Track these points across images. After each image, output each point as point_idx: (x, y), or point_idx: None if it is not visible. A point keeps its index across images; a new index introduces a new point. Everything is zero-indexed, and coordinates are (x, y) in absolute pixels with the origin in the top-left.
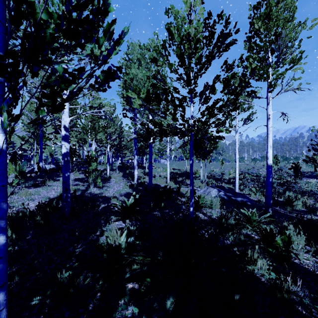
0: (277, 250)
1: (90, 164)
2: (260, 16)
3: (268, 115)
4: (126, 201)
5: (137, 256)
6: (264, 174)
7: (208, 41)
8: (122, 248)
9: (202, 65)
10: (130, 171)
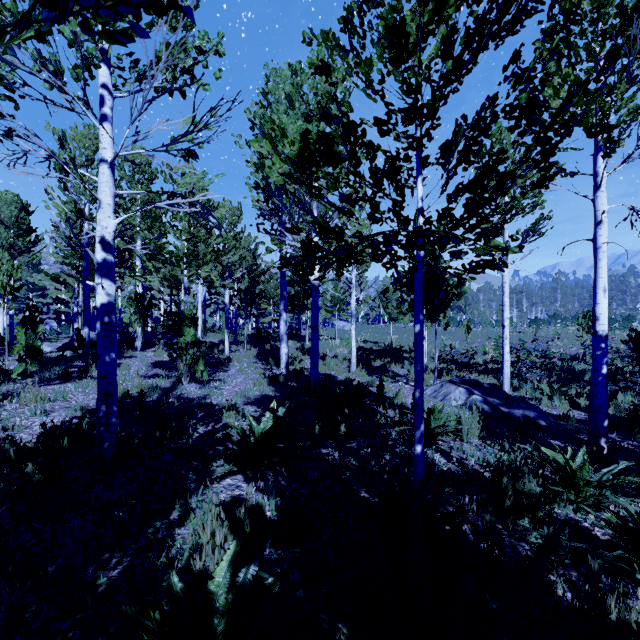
0: None
1: (182, 331)
2: None
3: (598, 214)
4: (253, 426)
5: None
6: (562, 353)
7: None
8: (217, 611)
9: (455, 60)
10: (273, 346)
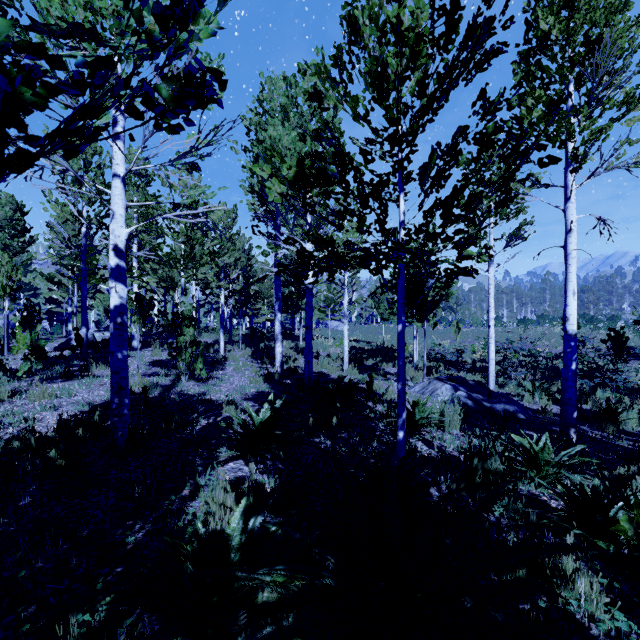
0: (617, 544)
1: (181, 331)
2: (551, 4)
3: (568, 223)
4: (253, 416)
5: (270, 573)
6: (547, 352)
7: (444, 41)
8: (233, 548)
9: (428, 99)
10: (267, 345)
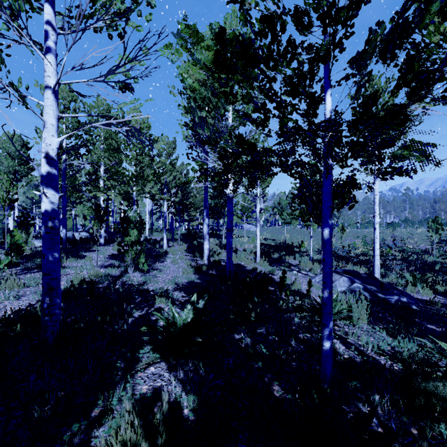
0: None
1: (128, 232)
2: None
3: None
4: (176, 317)
5: None
6: (415, 249)
7: None
8: None
9: None
10: (199, 242)
